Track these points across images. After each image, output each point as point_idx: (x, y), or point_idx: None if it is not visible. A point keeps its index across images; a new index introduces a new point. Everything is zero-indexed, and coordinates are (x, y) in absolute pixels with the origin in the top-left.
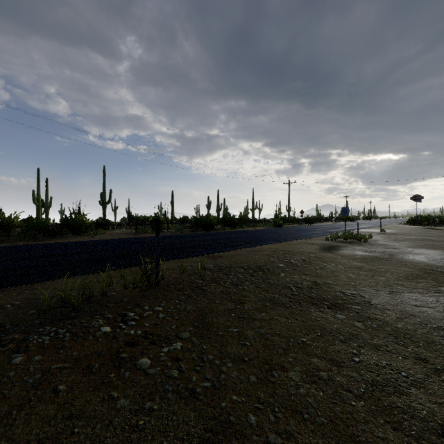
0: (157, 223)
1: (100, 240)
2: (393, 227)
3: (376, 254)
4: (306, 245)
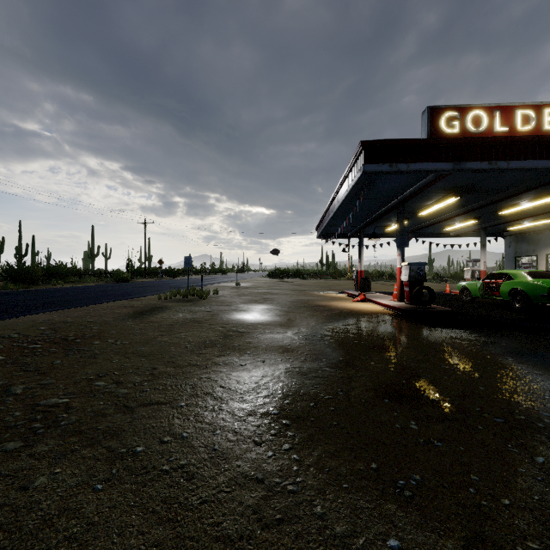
0: None
1: None
2: (255, 280)
3: (197, 316)
4: (114, 310)
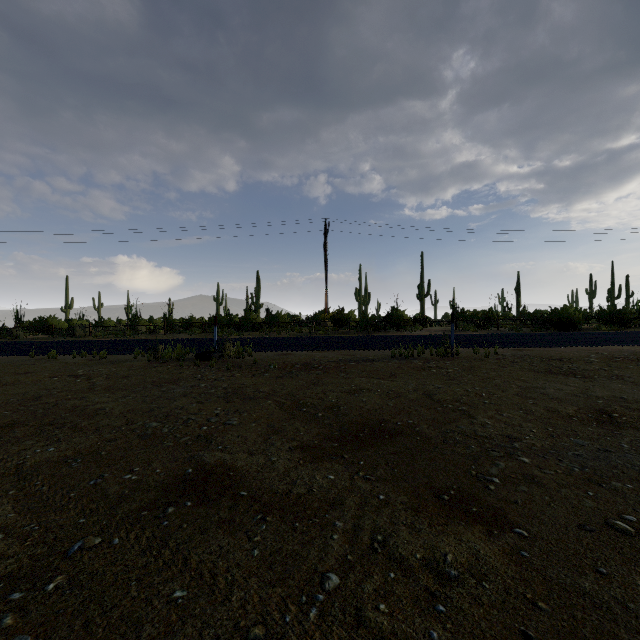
0: (452, 315)
1: (417, 335)
2: None
3: None
4: None
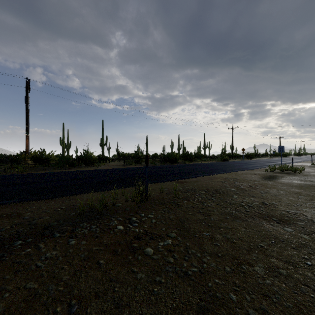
0: (147, 158)
1: (102, 169)
2: None
3: (311, 183)
4: (250, 175)
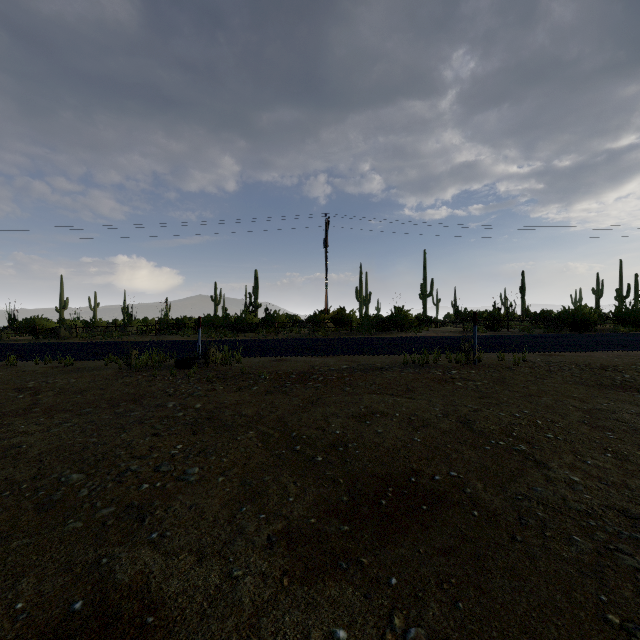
0: (474, 315)
1: (424, 336)
2: None
3: None
4: None
